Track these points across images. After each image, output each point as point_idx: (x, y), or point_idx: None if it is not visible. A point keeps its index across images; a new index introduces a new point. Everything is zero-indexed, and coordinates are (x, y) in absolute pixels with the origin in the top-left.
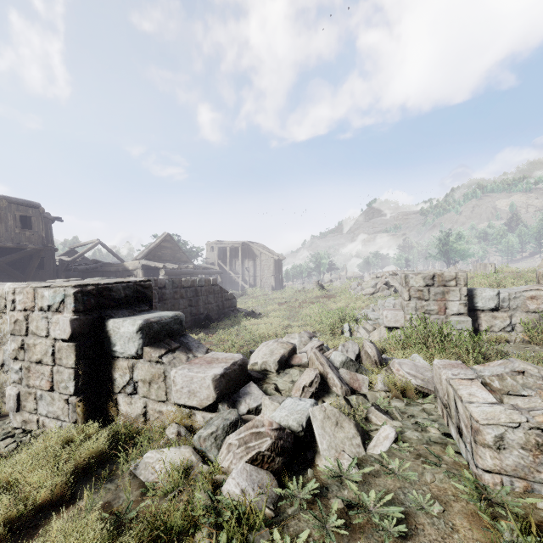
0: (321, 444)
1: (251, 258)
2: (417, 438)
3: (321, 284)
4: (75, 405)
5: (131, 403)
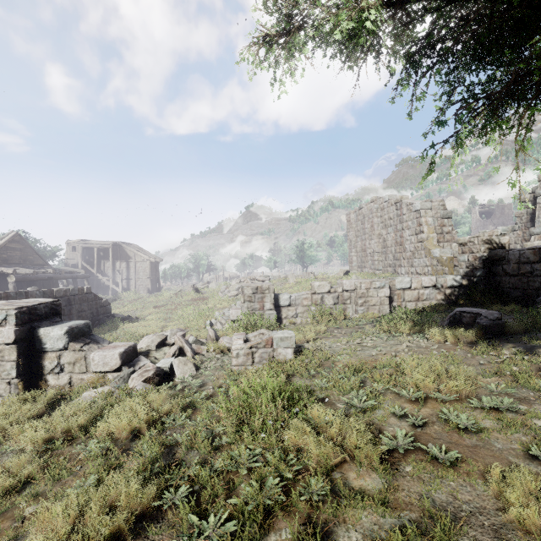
0: (177, 372)
1: (124, 260)
2: (219, 365)
3: (196, 288)
4: (17, 384)
5: (58, 378)
